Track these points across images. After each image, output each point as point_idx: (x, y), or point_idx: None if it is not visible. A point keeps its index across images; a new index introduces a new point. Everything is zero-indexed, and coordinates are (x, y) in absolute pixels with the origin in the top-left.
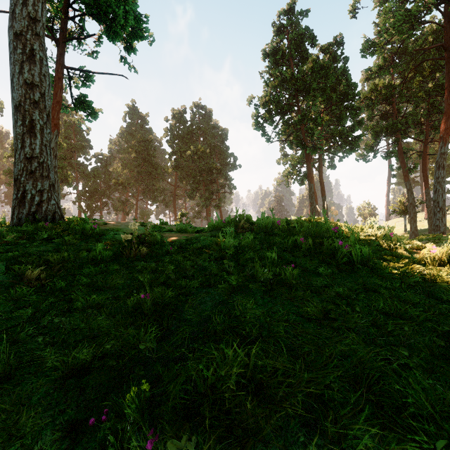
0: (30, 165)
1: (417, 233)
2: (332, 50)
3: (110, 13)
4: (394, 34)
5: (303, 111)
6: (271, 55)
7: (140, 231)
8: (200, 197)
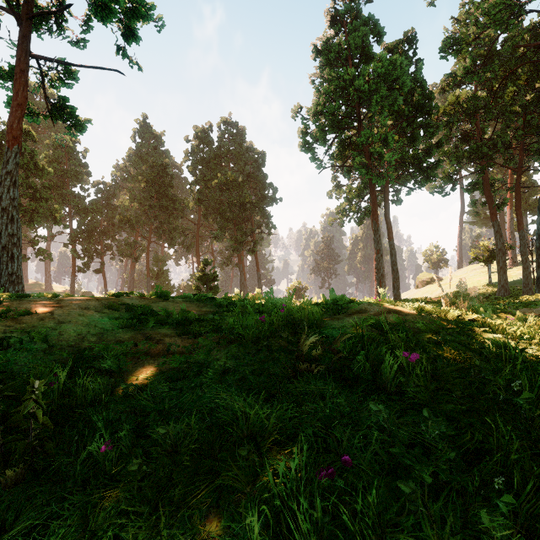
0: None
1: (507, 287)
2: (402, 50)
3: None
4: (488, 25)
5: (365, 128)
6: (323, 53)
7: (94, 331)
8: (230, 239)
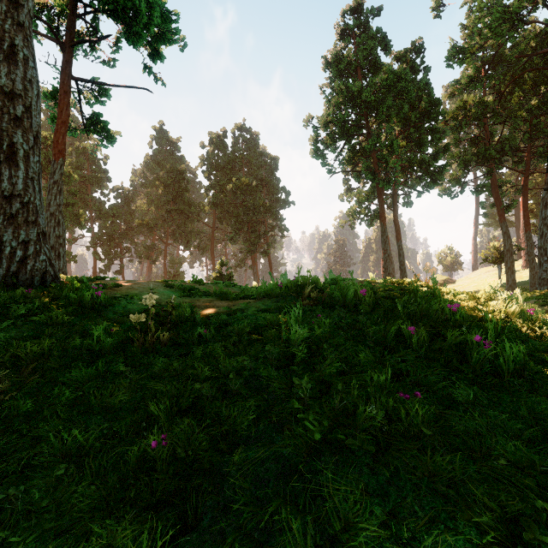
0: (9, 206)
1: (515, 286)
2: (410, 59)
3: (130, 9)
4: (490, 36)
5: (373, 134)
6: (333, 64)
7: (165, 297)
8: (244, 242)
